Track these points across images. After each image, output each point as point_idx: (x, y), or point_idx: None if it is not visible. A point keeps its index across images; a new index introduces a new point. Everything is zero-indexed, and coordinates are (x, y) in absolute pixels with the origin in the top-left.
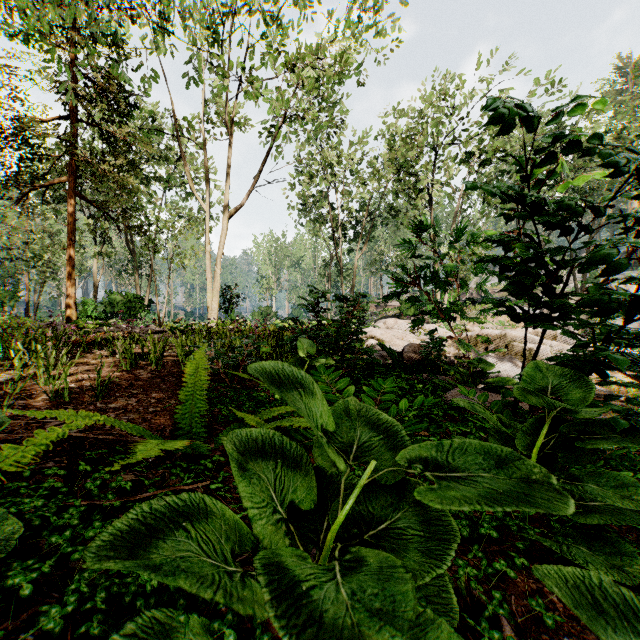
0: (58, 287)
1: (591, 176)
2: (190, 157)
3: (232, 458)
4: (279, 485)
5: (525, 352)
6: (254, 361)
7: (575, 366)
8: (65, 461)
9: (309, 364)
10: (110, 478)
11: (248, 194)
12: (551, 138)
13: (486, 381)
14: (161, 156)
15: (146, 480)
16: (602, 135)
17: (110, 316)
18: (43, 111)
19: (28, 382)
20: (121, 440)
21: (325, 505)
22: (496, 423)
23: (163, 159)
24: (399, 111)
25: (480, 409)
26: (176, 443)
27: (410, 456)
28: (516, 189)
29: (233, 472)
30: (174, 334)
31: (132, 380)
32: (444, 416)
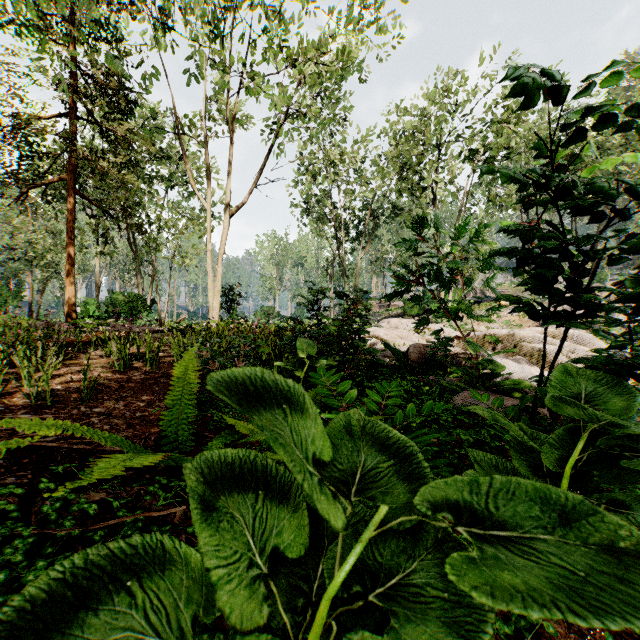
0: (61, 287)
1: (618, 159)
2: (192, 156)
3: (193, 495)
4: (258, 526)
5: (544, 353)
6: (251, 362)
7: (610, 369)
8: (30, 476)
9: (309, 365)
10: (75, 498)
11: (250, 192)
12: (576, 115)
13: (496, 383)
14: (163, 155)
15: (115, 501)
16: (639, 106)
17: (112, 316)
18: (42, 108)
19: (13, 384)
20: (98, 450)
21: (320, 543)
22: (521, 436)
23: (165, 158)
24: (403, 108)
25: (503, 420)
26: (148, 459)
27: (430, 495)
28: (536, 172)
29: (192, 516)
30: (174, 334)
31: (123, 382)
32: (453, 421)
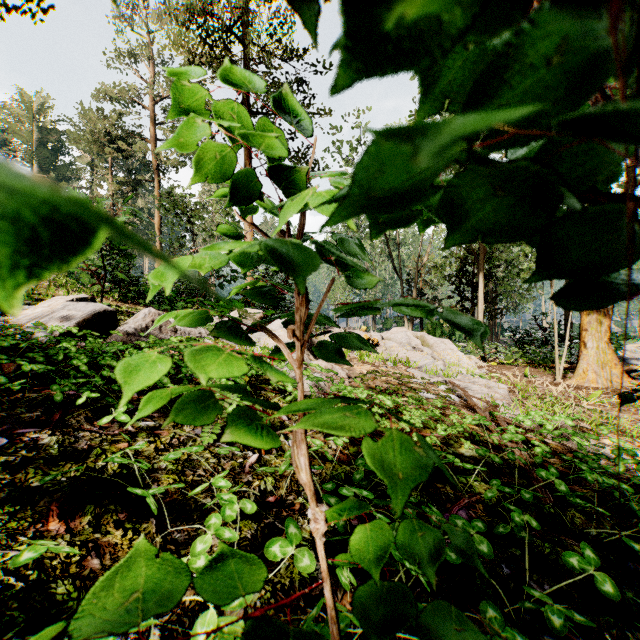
0: None
1: None
2: None
3: None
4: None
5: None
6: None
7: None
8: None
9: None
10: None
11: None
12: None
13: None
14: None
15: None
16: None
17: None
18: None
19: None
20: None
21: None
22: None
23: None
24: None
25: None
26: None
27: None
28: None
29: None
30: None
31: None
32: None
